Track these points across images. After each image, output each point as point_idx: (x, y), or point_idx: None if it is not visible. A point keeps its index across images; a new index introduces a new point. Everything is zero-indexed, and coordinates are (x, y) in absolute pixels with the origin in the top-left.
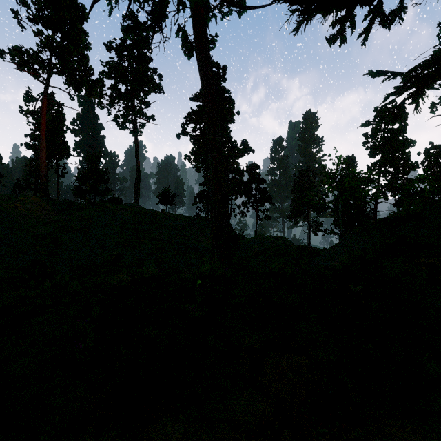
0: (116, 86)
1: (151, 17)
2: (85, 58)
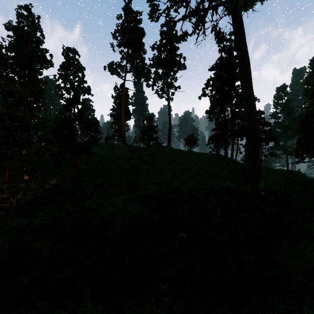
0: (157, 71)
1: (195, 25)
2: (143, 59)
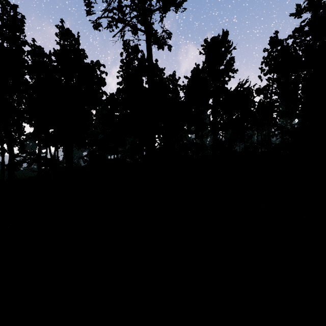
0: None
1: None
2: (290, 76)
